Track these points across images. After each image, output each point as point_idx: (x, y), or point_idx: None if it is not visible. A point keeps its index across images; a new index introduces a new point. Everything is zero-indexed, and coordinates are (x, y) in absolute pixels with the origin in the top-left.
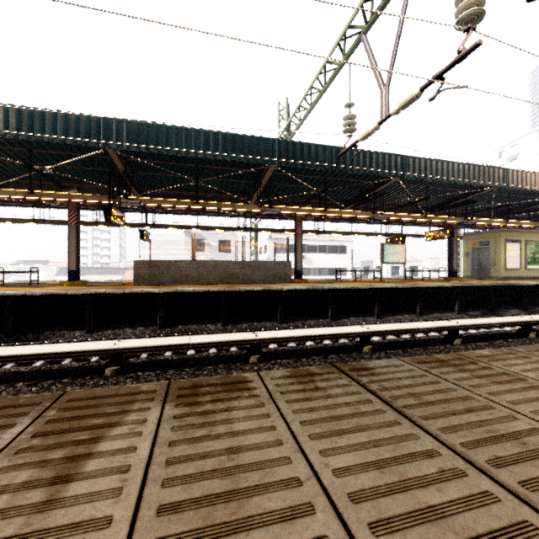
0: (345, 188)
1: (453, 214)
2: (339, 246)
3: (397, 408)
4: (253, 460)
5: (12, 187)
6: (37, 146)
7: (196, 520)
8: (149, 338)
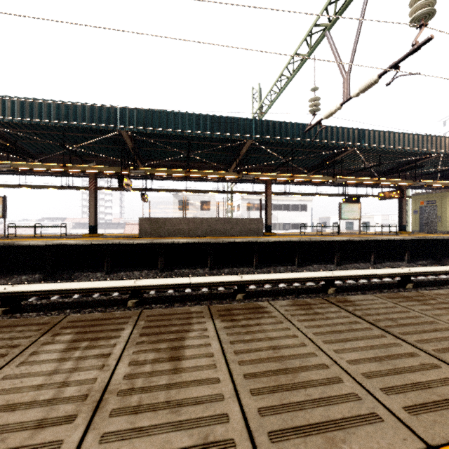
0: (309, 157)
1: (403, 177)
2: (301, 205)
3: (380, 327)
4: (291, 353)
5: (47, 161)
6: (69, 130)
7: (270, 382)
8: (159, 279)
